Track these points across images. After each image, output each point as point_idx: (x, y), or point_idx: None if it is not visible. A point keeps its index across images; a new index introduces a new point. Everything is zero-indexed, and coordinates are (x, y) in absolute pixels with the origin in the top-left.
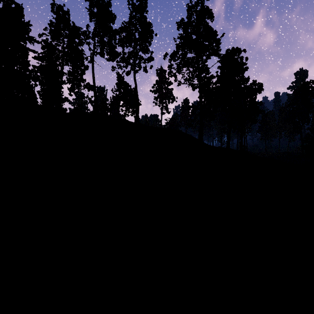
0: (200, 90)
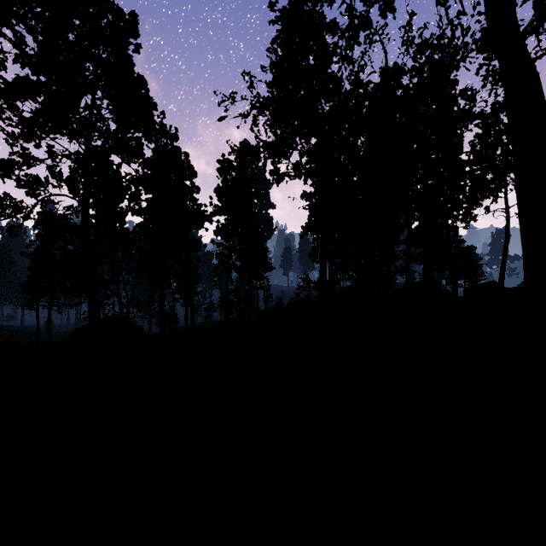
0: None
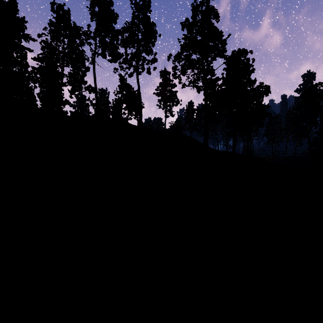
0: (205, 92)
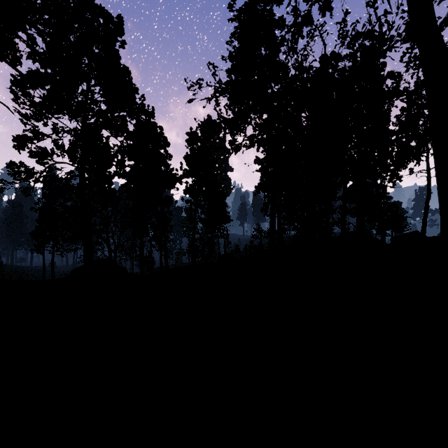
0: None
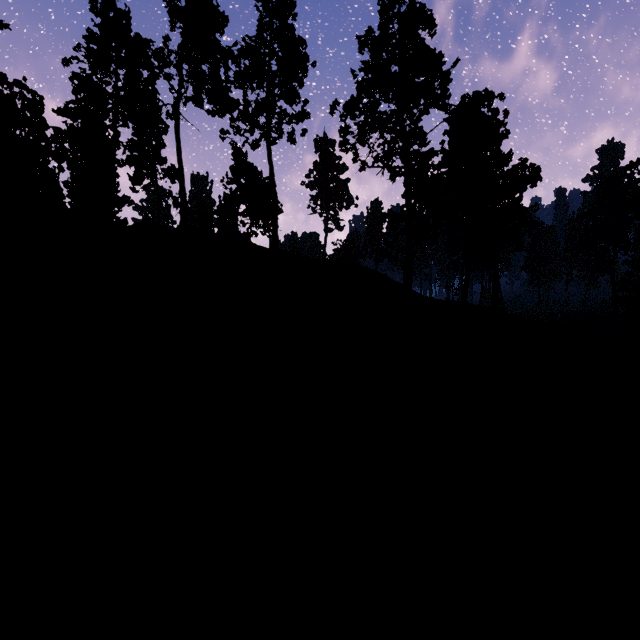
0: (407, 180)
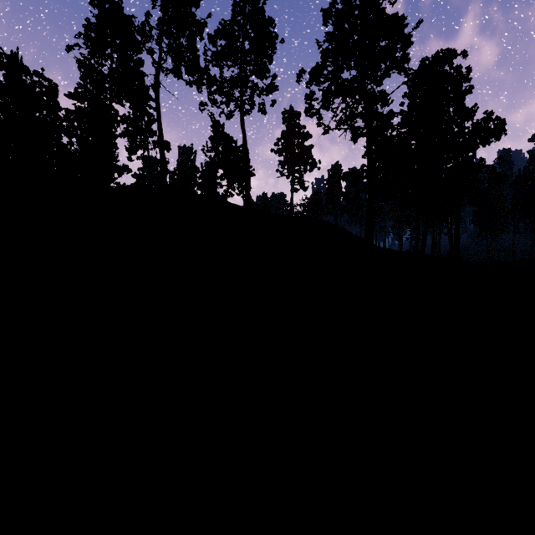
0: (370, 139)
